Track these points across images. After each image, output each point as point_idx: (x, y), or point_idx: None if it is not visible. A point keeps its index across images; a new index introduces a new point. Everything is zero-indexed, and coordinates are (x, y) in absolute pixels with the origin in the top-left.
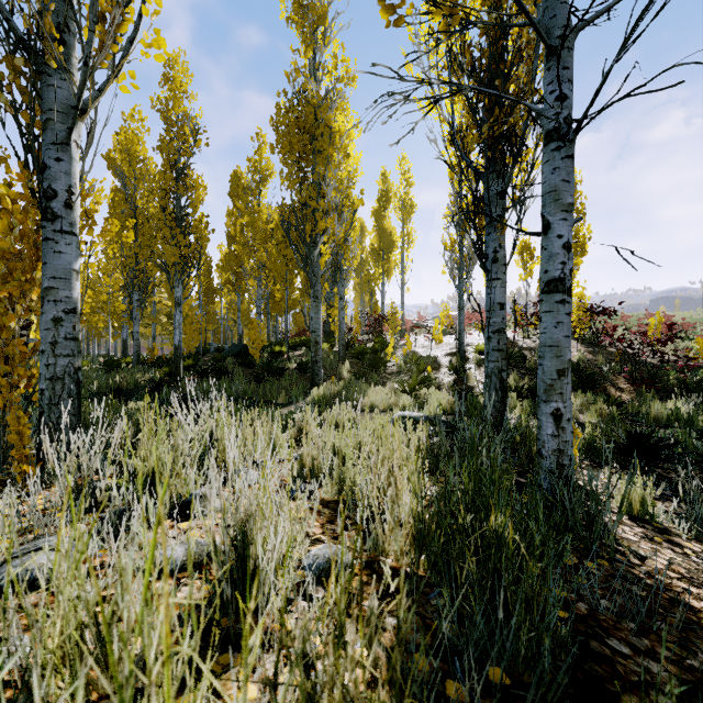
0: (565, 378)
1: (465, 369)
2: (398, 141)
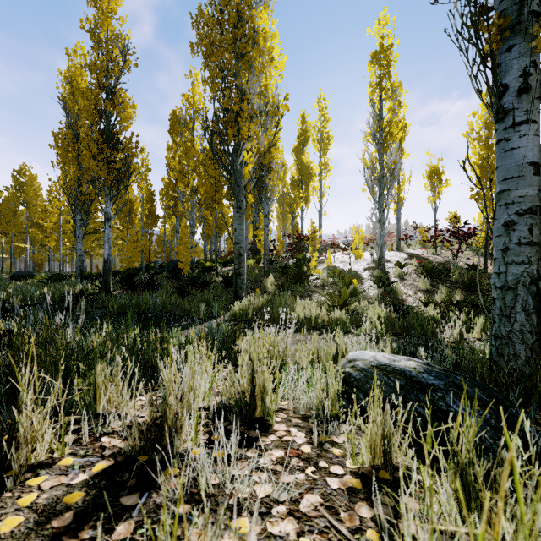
0: None
1: (391, 282)
2: None
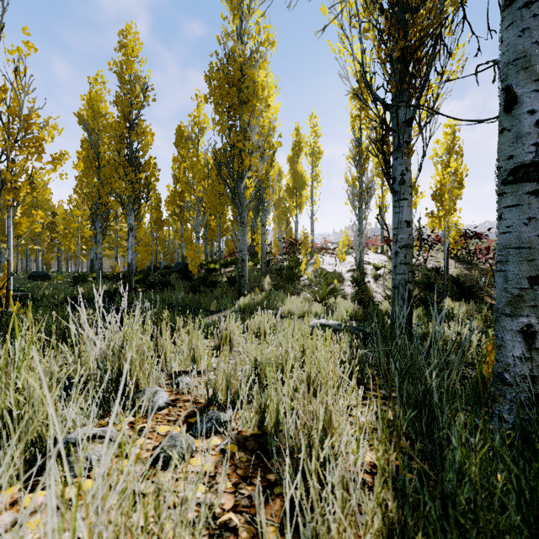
0: (537, 287)
1: (365, 282)
2: (324, 27)
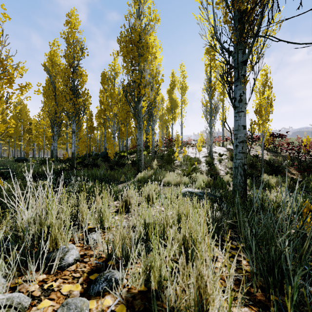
0: None
1: (213, 164)
2: None
